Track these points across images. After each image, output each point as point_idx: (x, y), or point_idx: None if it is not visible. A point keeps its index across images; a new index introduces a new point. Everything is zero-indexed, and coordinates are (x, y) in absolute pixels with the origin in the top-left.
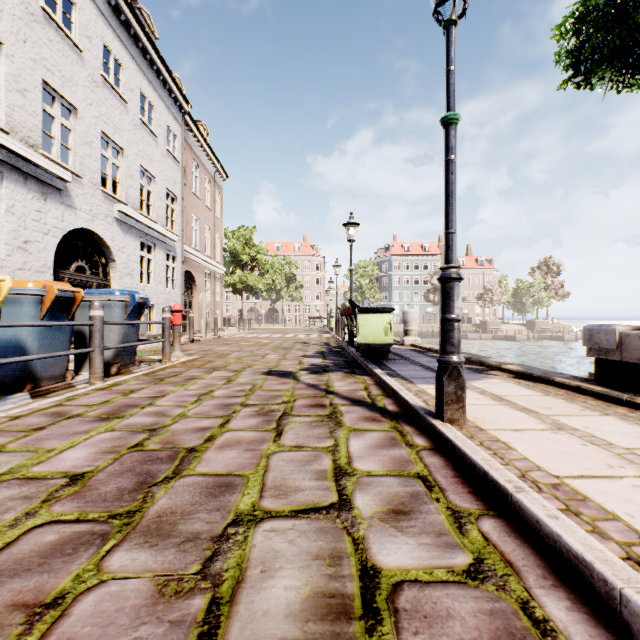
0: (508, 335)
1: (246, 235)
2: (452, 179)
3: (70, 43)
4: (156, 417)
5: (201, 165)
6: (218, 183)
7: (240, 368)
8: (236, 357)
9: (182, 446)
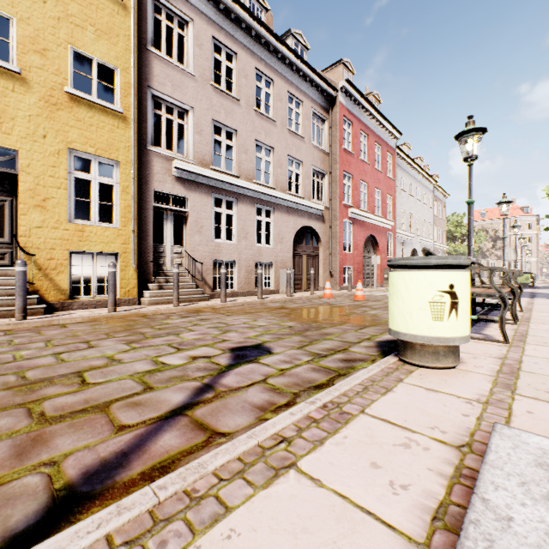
0: None
1: (457, 220)
2: None
3: (411, 197)
4: None
5: (437, 199)
6: (443, 201)
7: None
8: None
9: None
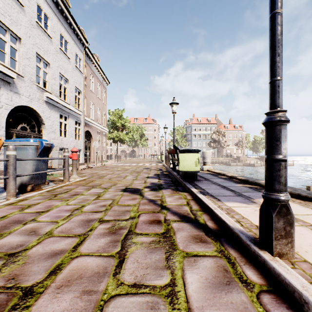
0: (250, 163)
1: (119, 113)
2: (279, 30)
3: (16, 1)
4: (27, 236)
5: (95, 76)
6: (104, 86)
7: (108, 186)
8: (109, 178)
9: (22, 284)
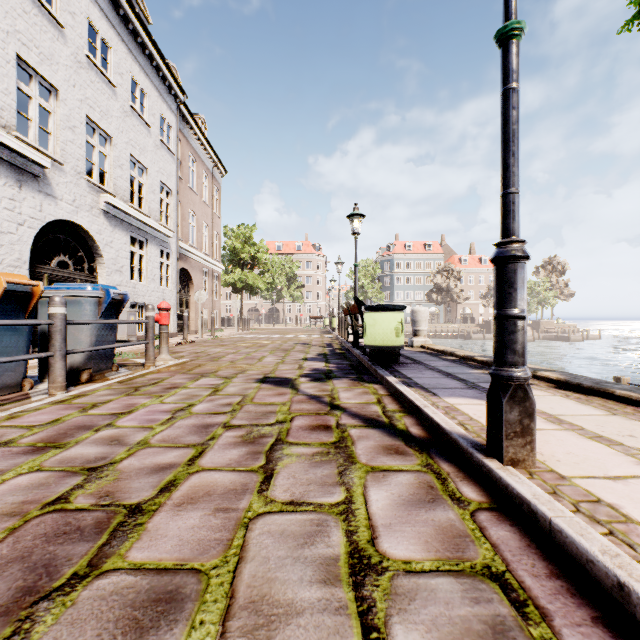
0: None
1: (246, 233)
2: (514, 116)
3: (50, 17)
4: (108, 446)
5: (198, 159)
6: (216, 178)
7: (232, 374)
8: (230, 360)
9: (124, 502)
